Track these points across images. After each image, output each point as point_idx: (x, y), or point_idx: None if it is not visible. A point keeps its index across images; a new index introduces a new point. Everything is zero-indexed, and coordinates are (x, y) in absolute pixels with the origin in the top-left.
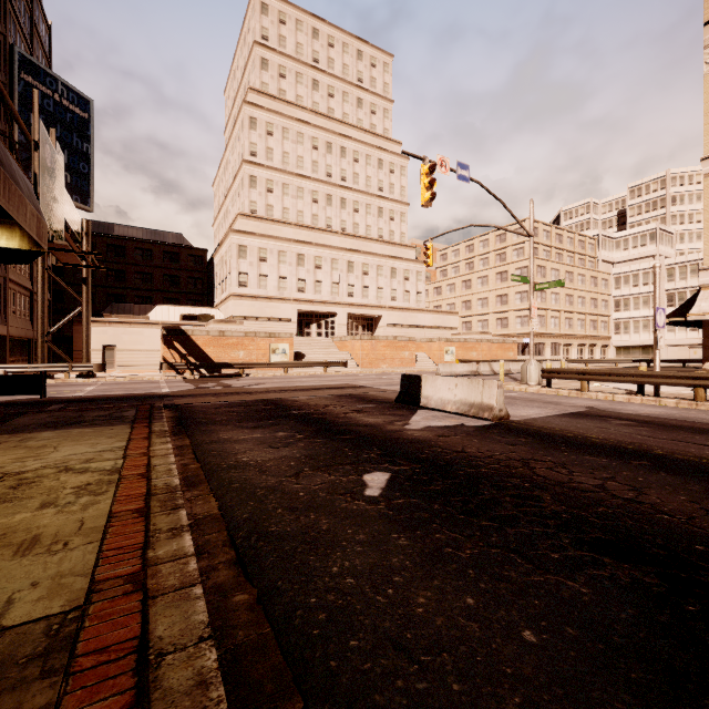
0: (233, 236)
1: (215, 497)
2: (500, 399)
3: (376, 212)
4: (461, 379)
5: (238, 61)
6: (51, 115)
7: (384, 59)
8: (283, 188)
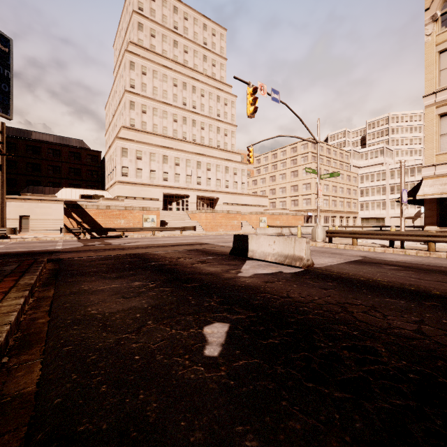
0: (117, 141)
1: (42, 364)
2: (307, 252)
3: (215, 130)
4: (278, 237)
5: (122, 24)
6: None
7: (221, 31)
8: (153, 111)
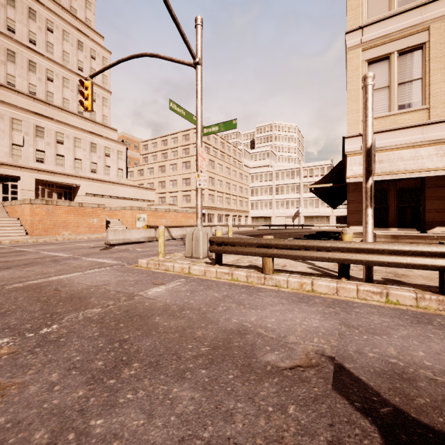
0: None
1: None
2: None
3: (75, 88)
4: None
5: None
6: None
7: None
8: None
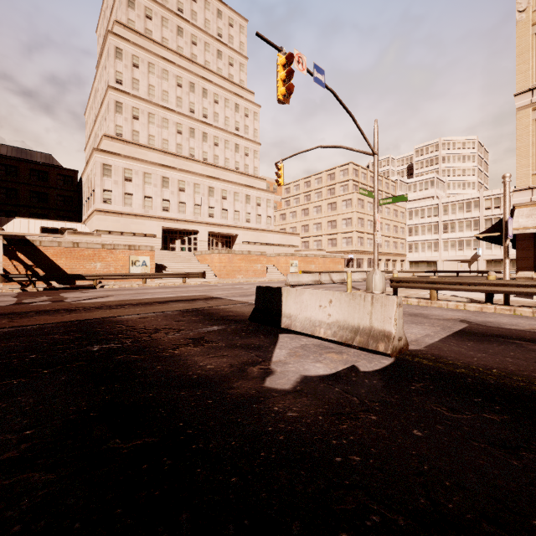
0: (97, 155)
1: None
2: (399, 323)
3: (233, 147)
4: (337, 293)
5: (108, 1)
6: None
7: (240, 22)
8: (148, 117)
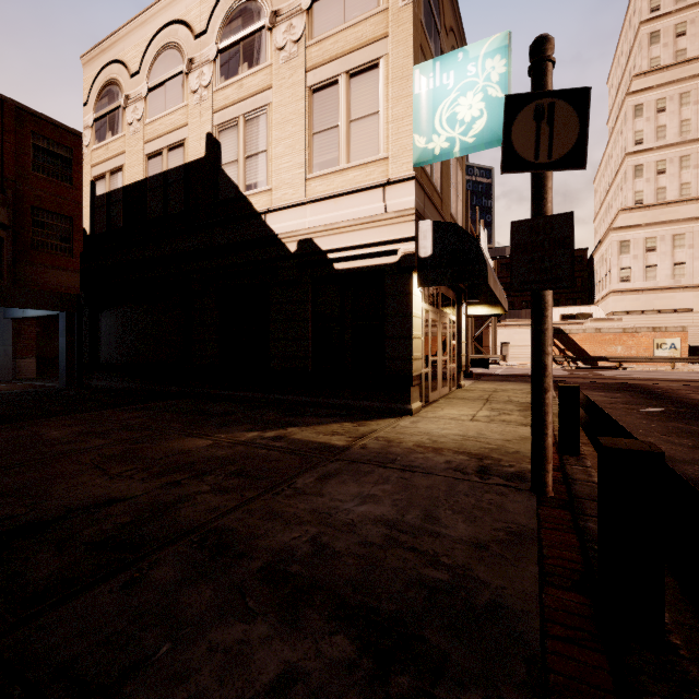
0: (612, 234)
1: None
2: None
3: None
4: None
5: (622, 47)
6: (470, 192)
7: None
8: (679, 163)
